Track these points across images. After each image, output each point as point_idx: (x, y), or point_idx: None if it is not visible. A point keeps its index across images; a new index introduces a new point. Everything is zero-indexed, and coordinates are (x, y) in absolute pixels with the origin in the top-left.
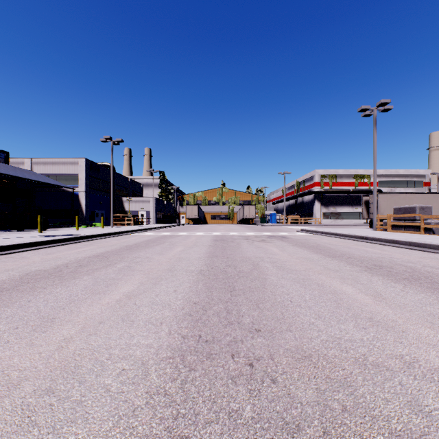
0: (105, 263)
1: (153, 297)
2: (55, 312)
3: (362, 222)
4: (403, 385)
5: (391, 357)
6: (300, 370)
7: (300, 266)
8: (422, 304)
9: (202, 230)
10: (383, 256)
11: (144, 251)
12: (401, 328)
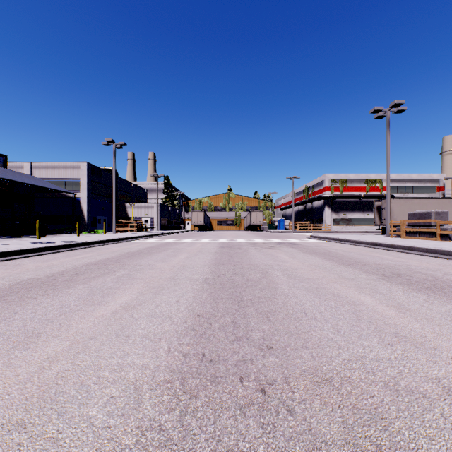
0: (103, 271)
1: (152, 308)
2: (42, 326)
3: (374, 228)
4: (446, 418)
5: (426, 381)
6: (321, 397)
7: (312, 274)
8: (451, 317)
9: (208, 236)
10: (399, 263)
11: (146, 258)
12: (432, 345)
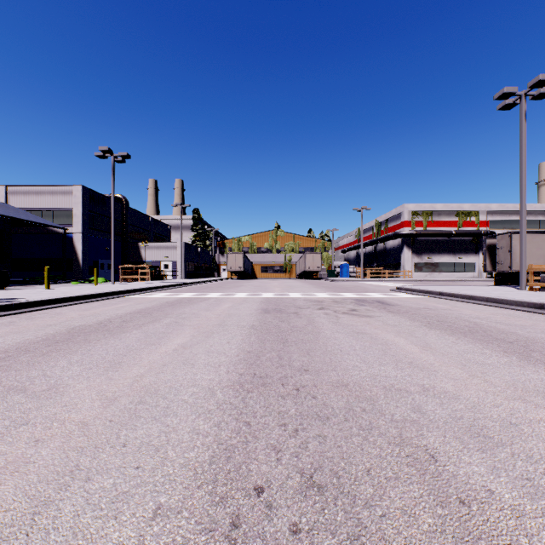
0: None
1: None
2: None
3: (468, 276)
4: None
5: None
6: None
7: None
8: None
9: (247, 288)
10: None
11: (84, 350)
12: None
